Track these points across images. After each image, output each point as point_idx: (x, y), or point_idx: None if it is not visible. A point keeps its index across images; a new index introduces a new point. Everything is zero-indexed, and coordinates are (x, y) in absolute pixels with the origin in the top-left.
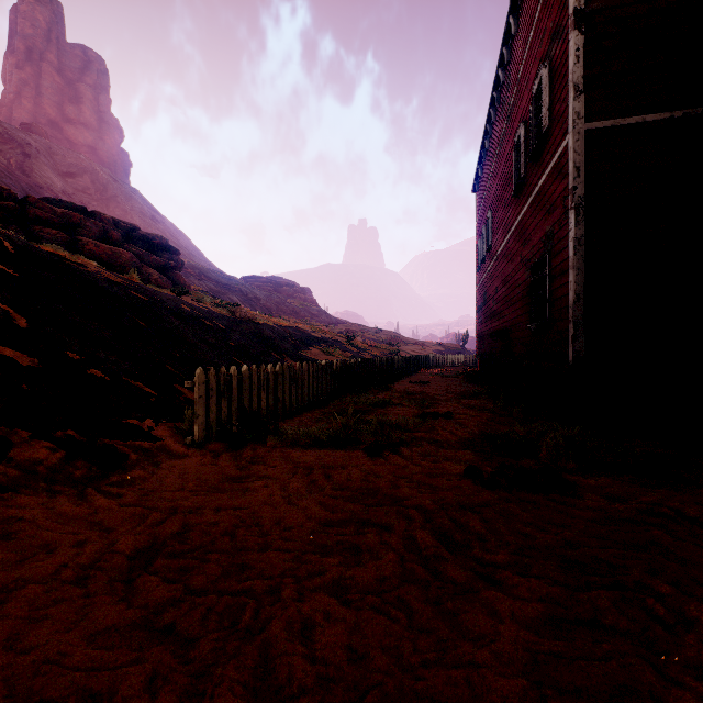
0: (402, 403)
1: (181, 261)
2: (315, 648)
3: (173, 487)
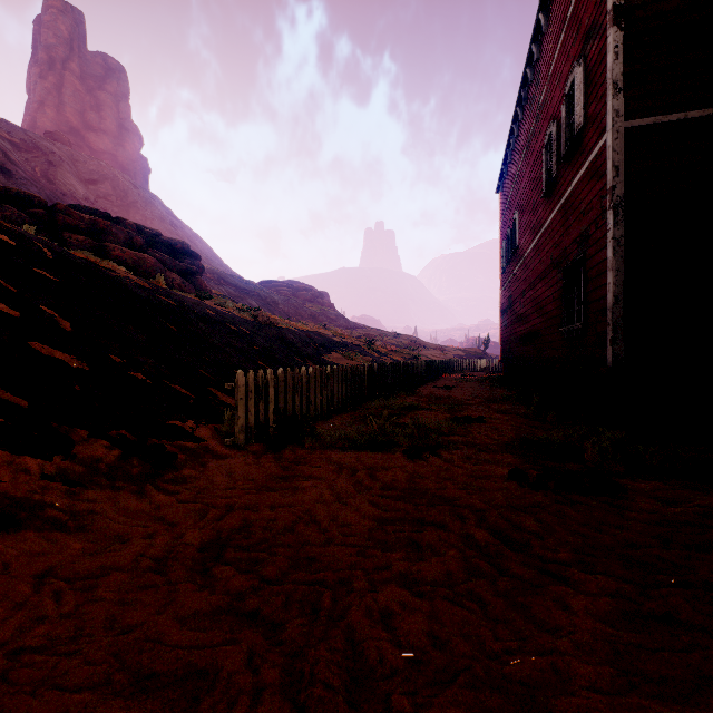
0: (431, 407)
1: (202, 266)
2: (398, 634)
3: (223, 485)
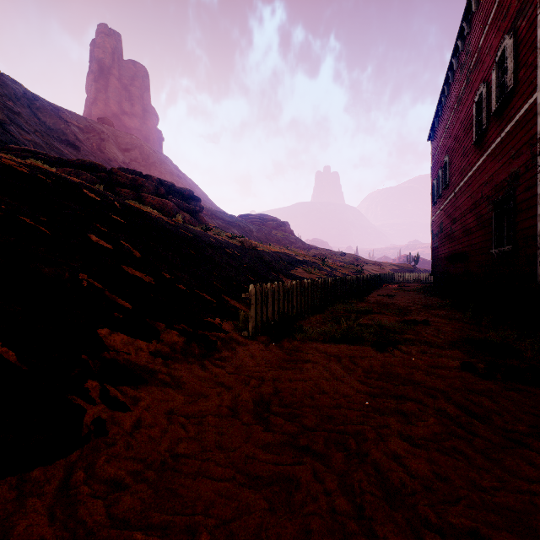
0: (381, 312)
1: (202, 206)
2: (409, 469)
3: (251, 364)
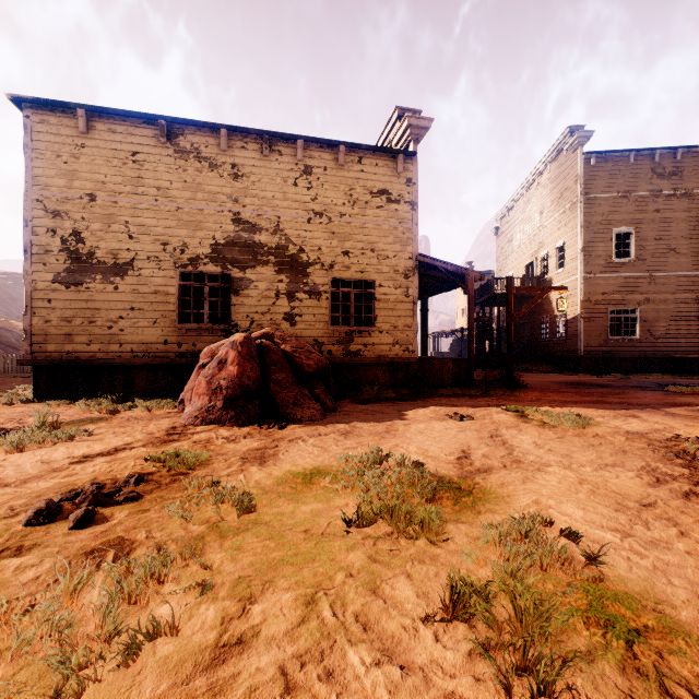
0: None
1: None
2: None
3: None
